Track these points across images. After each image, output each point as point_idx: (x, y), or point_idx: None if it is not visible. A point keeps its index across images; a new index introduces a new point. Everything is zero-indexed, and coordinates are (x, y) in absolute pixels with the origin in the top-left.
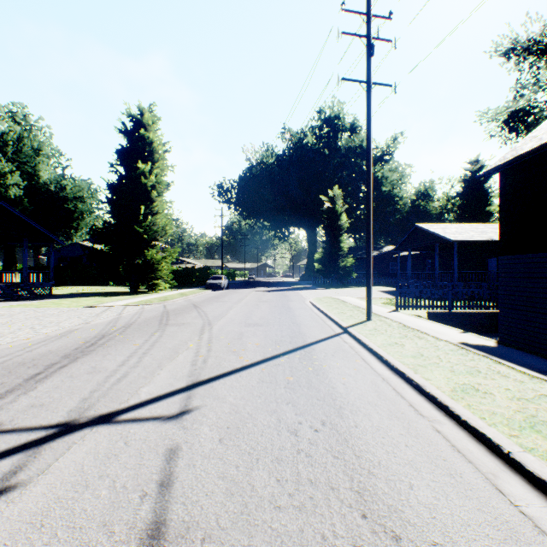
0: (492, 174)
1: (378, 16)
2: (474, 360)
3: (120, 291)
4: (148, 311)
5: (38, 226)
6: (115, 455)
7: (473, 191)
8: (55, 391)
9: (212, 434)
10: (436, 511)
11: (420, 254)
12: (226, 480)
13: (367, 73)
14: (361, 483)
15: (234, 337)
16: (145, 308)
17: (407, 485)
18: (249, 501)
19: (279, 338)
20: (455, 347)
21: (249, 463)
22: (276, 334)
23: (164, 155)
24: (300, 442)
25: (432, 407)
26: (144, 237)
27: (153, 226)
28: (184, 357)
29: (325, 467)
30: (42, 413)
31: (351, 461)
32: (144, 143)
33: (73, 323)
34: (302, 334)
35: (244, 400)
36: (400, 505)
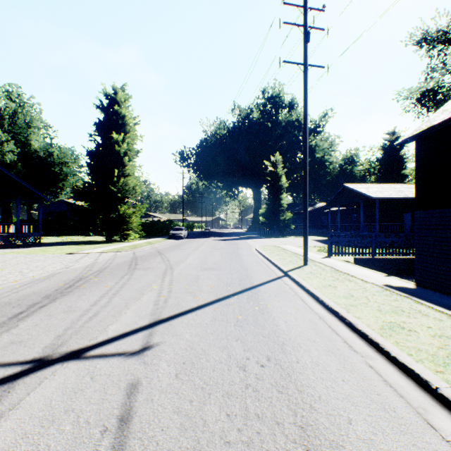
0: (409, 142)
1: (313, 9)
2: (398, 300)
3: (98, 240)
4: (120, 257)
5: (29, 186)
6: (81, 389)
7: (391, 157)
8: (33, 328)
9: (169, 369)
10: (374, 447)
11: (347, 209)
12: (181, 415)
13: (304, 56)
14: (303, 418)
15: (191, 279)
16: (118, 255)
17: (346, 420)
18: (201, 436)
19: (229, 280)
20: (381, 289)
21: (201, 398)
22: (227, 277)
23: (134, 127)
24: (248, 377)
25: (364, 343)
26: (117, 195)
27: (125, 186)
28: (148, 298)
29: (270, 401)
30: (20, 349)
31: (294, 395)
32: (118, 117)
33: (56, 267)
34: (250, 277)
35: (199, 337)
36: (340, 440)
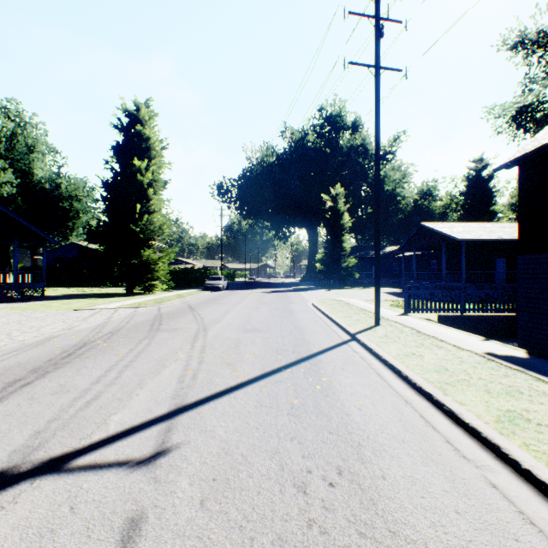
0: (511, 167)
1: None
2: (510, 376)
3: (116, 293)
4: (140, 314)
5: (29, 225)
6: (52, 531)
7: (477, 191)
8: (4, 419)
9: (192, 492)
10: None
11: (425, 254)
12: None
13: (376, 56)
14: None
15: (230, 345)
16: (138, 311)
17: None
18: None
19: (280, 346)
20: (482, 359)
21: (239, 547)
22: (277, 342)
23: (161, 152)
24: (311, 505)
25: (476, 444)
26: (140, 236)
27: (150, 226)
28: (170, 371)
29: None
30: None
31: (385, 542)
32: (141, 139)
33: (56, 328)
34: (306, 342)
35: (238, 434)
36: None
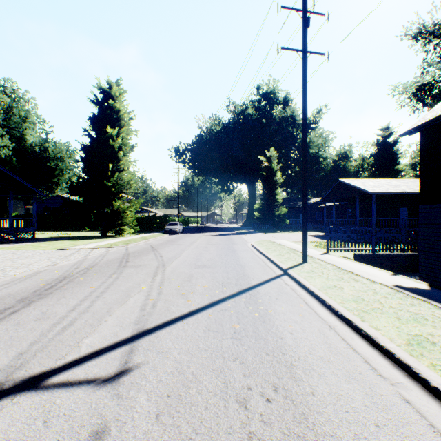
0: (413, 133)
1: None
2: (416, 305)
3: (93, 235)
4: (111, 253)
5: (21, 181)
6: None
7: (385, 153)
8: None
9: (149, 407)
10: None
11: (342, 204)
12: None
13: (304, 42)
14: None
15: (184, 279)
16: (109, 251)
17: None
18: None
19: (225, 279)
20: (392, 290)
21: None
22: (223, 276)
23: (129, 122)
24: (251, 419)
25: (390, 364)
26: (111, 190)
27: (120, 181)
28: (134, 301)
29: None
30: None
31: None
32: (112, 111)
33: (42, 265)
34: (247, 276)
35: (189, 355)
36: None
